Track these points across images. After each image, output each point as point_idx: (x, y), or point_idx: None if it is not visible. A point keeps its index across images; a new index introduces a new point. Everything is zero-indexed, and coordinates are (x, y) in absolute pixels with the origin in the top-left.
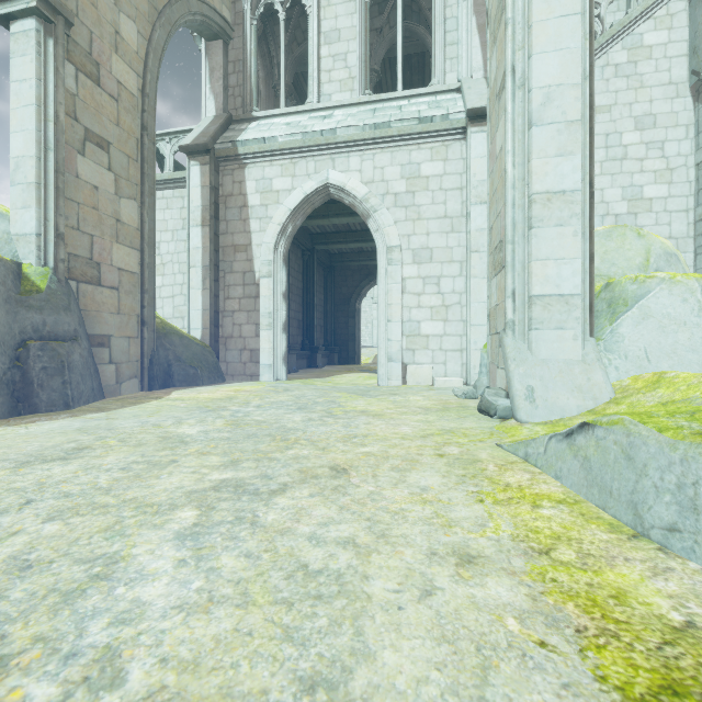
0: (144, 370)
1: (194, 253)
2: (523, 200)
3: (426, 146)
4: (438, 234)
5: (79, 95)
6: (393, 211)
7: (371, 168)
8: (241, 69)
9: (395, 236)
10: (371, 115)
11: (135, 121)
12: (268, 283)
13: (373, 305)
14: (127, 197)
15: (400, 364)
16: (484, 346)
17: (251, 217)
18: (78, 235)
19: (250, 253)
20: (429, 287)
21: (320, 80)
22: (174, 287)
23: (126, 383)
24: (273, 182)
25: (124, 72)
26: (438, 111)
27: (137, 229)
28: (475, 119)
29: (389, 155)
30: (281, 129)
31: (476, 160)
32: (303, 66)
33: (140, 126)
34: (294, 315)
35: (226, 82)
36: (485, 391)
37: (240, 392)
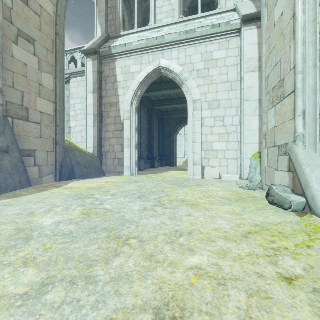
0: (56, 169)
1: (89, 107)
2: (313, 37)
3: (216, 42)
4: (223, 92)
5: (14, 9)
6: (196, 80)
7: (184, 56)
8: (114, 11)
9: (198, 94)
10: (184, 27)
11: (51, 30)
12: (127, 122)
13: (182, 138)
14: (46, 72)
15: (201, 167)
16: (252, 156)
17: (119, 87)
18: (13, 91)
19: (118, 107)
20: (218, 123)
21: (156, 13)
22: (82, 127)
23: (46, 177)
24: (130, 68)
25: (44, 1)
26: (223, 20)
27: (53, 91)
28: (246, 22)
29: (194, 48)
30: (134, 39)
31: (247, 46)
32: (147, 14)
33: (55, 33)
34: (143, 141)
35: (107, 18)
36: (272, 187)
37: (109, 183)
